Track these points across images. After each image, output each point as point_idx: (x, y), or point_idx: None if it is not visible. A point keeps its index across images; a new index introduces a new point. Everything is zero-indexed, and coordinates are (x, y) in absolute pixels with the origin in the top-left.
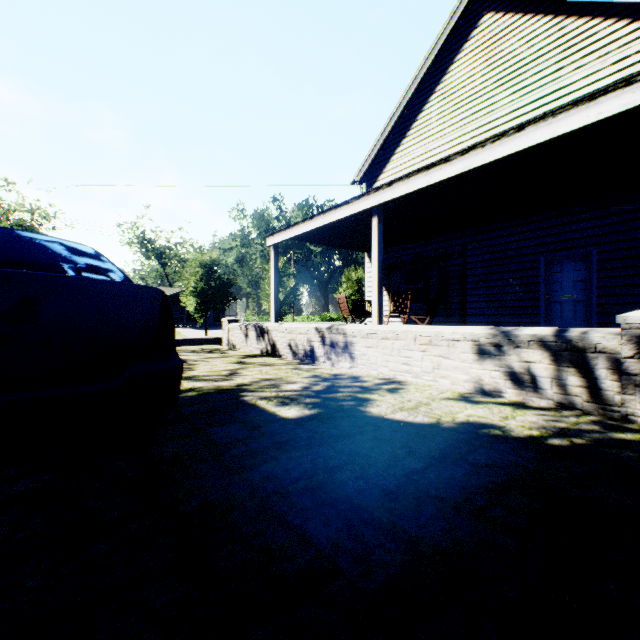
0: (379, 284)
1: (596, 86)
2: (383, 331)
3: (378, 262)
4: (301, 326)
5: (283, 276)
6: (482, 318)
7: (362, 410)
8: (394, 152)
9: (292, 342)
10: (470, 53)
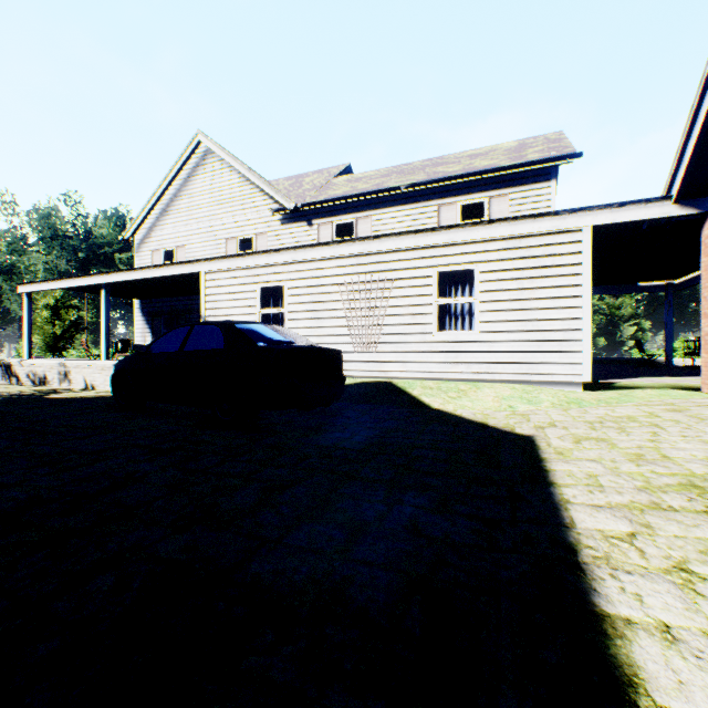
0: (108, 334)
1: (258, 226)
2: (84, 364)
3: (107, 319)
4: (38, 362)
5: (63, 308)
6: None
7: (40, 396)
8: (157, 224)
9: (32, 373)
10: (203, 175)
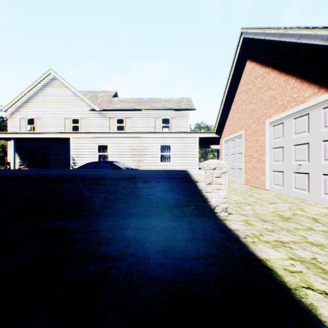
0: (14, 160)
1: (81, 115)
2: None
3: (14, 153)
4: None
5: None
6: (56, 168)
7: None
8: (23, 106)
9: None
10: (52, 88)
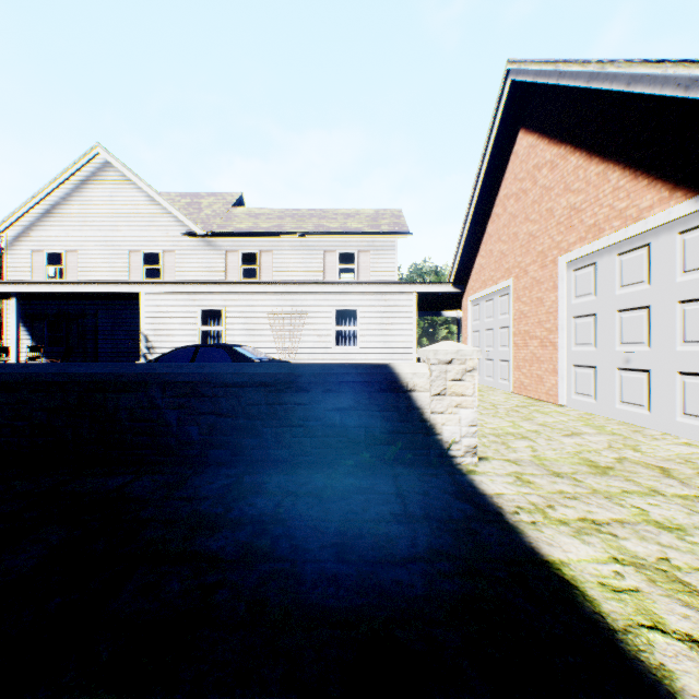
0: (18, 341)
1: (165, 244)
2: None
3: (17, 327)
4: None
5: None
6: (109, 359)
7: None
8: (38, 224)
9: None
10: (101, 185)
